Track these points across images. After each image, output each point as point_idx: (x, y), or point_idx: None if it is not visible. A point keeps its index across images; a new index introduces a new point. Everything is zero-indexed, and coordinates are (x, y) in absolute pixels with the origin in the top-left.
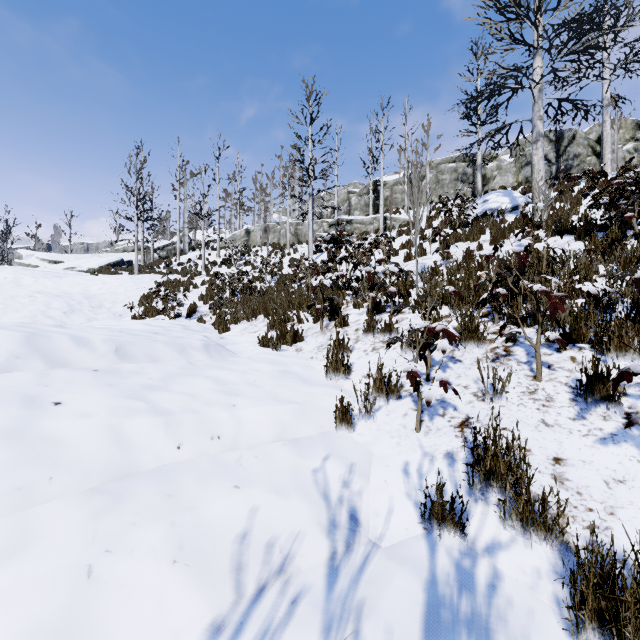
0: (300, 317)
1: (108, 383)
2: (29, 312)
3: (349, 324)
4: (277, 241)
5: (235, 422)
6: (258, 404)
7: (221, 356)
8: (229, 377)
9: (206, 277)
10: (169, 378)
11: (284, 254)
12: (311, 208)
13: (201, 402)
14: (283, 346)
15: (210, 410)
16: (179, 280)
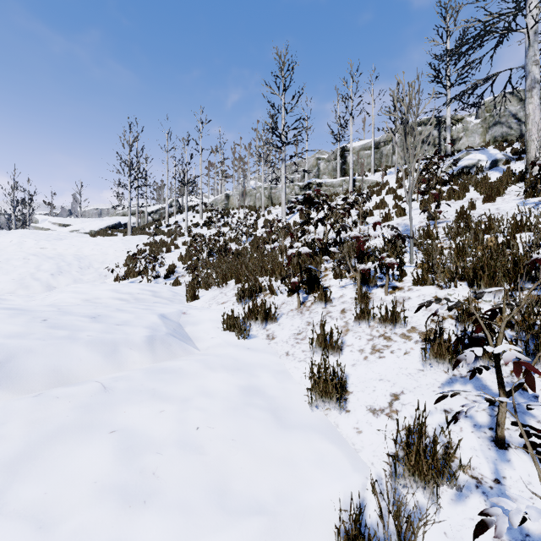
0: (273, 288)
1: None
2: (18, 274)
3: (331, 301)
4: (253, 204)
5: None
6: (182, 534)
7: (169, 352)
8: (154, 424)
9: (188, 238)
10: (31, 451)
11: (259, 215)
12: (284, 172)
13: None
14: (252, 328)
15: None
16: (163, 241)
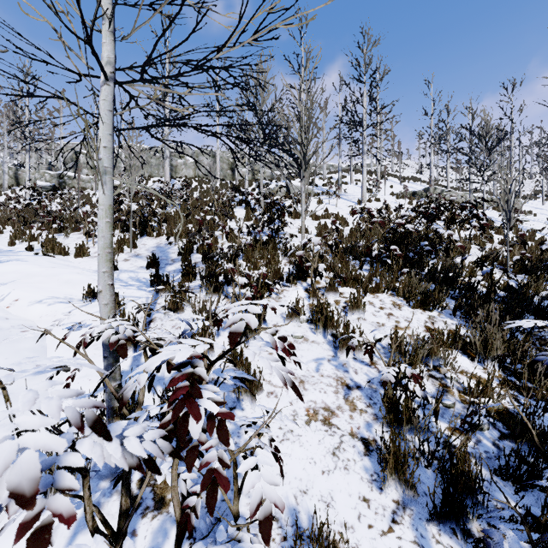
0: (4, 226)
1: None
2: None
3: (34, 229)
4: None
5: None
6: None
7: None
8: None
9: None
10: None
11: (0, 193)
12: (28, 161)
13: None
14: None
15: None
16: None
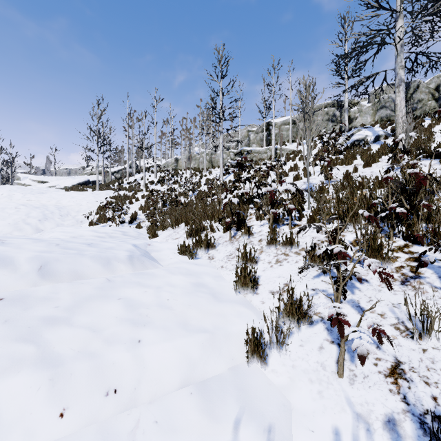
0: (212, 227)
1: (5, 318)
2: (13, 220)
3: (253, 234)
4: (197, 166)
5: (137, 366)
6: (165, 337)
7: (143, 266)
8: (142, 297)
9: (146, 192)
10: (78, 304)
11: (202, 175)
12: (221, 142)
13: (103, 339)
14: (198, 253)
15: (110, 352)
16: (126, 195)
